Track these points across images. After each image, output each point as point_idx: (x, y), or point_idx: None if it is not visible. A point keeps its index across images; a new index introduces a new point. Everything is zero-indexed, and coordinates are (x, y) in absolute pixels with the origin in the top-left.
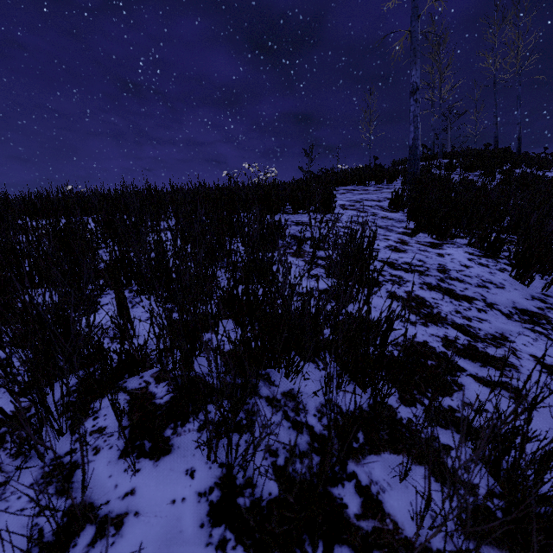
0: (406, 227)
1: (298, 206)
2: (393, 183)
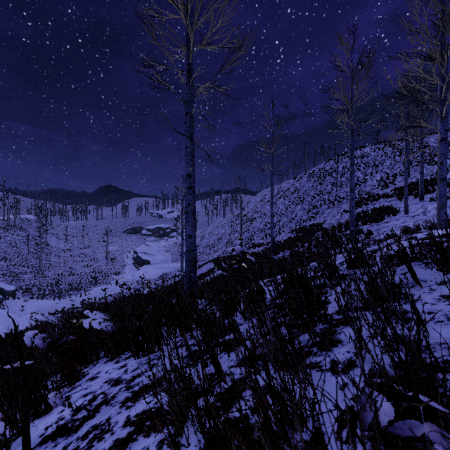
0: None
1: None
2: None
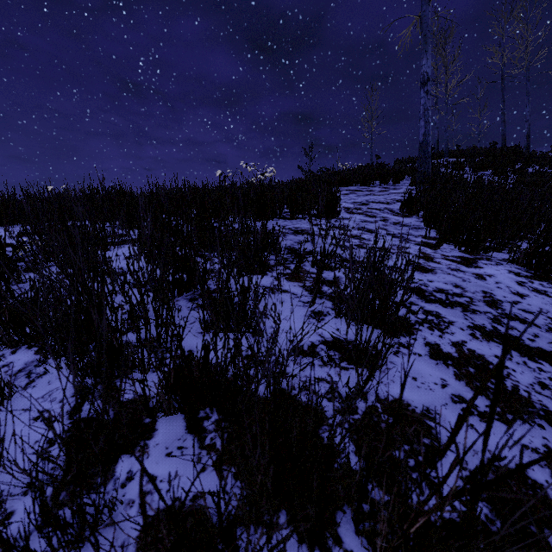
0: (425, 236)
1: (297, 210)
2: (400, 183)
